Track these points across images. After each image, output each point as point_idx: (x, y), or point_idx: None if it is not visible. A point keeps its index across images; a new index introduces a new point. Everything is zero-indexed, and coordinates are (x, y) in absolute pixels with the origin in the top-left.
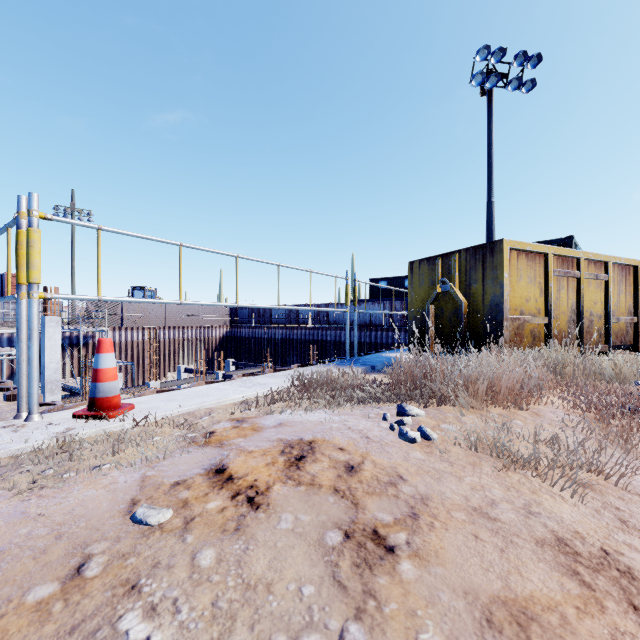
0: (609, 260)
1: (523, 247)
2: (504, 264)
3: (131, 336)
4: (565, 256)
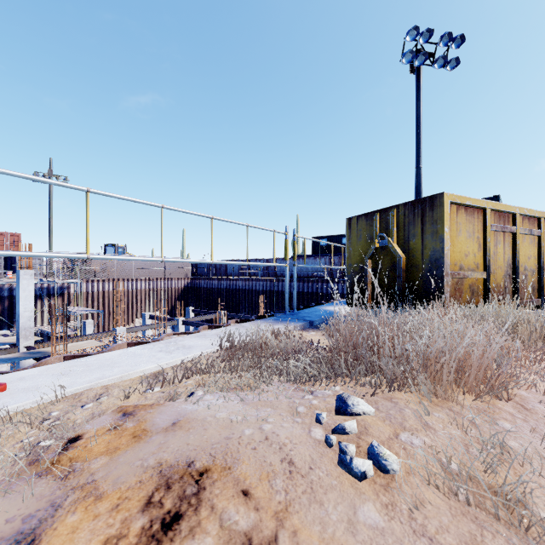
0: (542, 216)
1: (463, 201)
2: (445, 218)
3: (103, 287)
4: (502, 211)
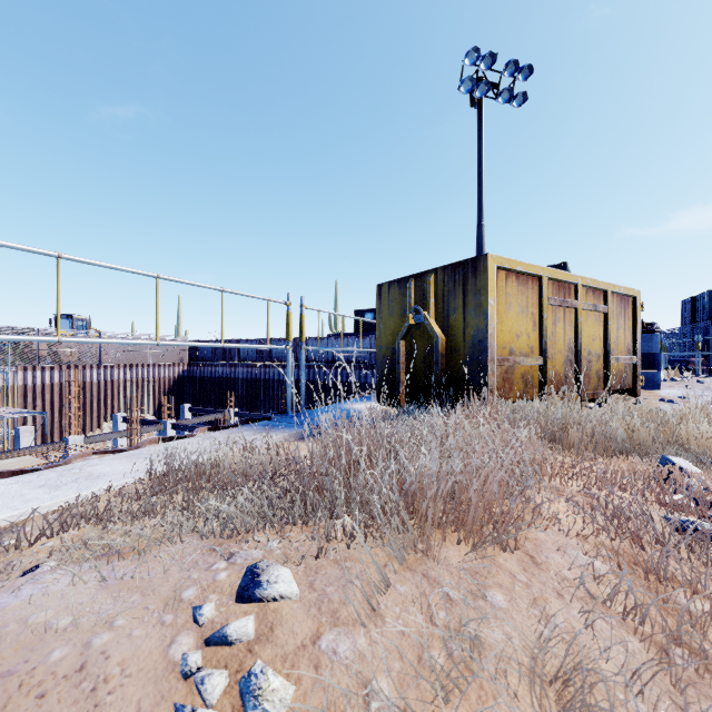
0: (608, 288)
1: (513, 266)
2: (489, 287)
3: (51, 377)
4: (562, 281)
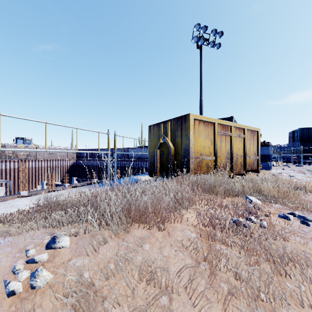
0: (245, 128)
1: (201, 118)
2: (190, 127)
3: (13, 165)
4: (224, 124)
